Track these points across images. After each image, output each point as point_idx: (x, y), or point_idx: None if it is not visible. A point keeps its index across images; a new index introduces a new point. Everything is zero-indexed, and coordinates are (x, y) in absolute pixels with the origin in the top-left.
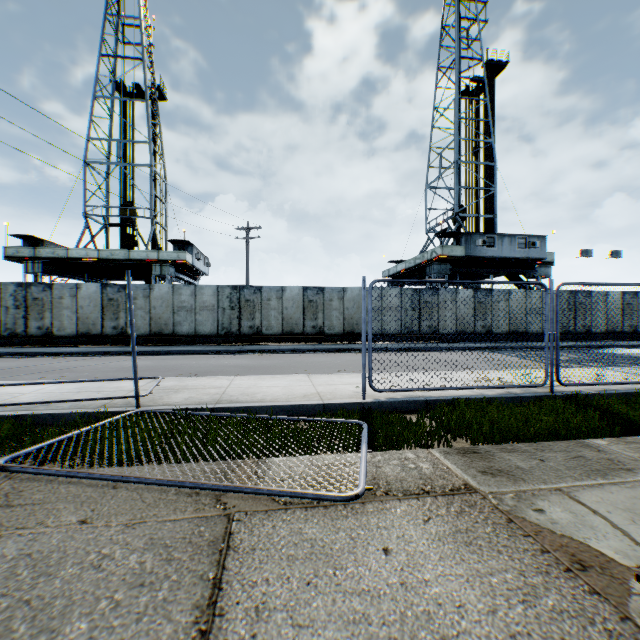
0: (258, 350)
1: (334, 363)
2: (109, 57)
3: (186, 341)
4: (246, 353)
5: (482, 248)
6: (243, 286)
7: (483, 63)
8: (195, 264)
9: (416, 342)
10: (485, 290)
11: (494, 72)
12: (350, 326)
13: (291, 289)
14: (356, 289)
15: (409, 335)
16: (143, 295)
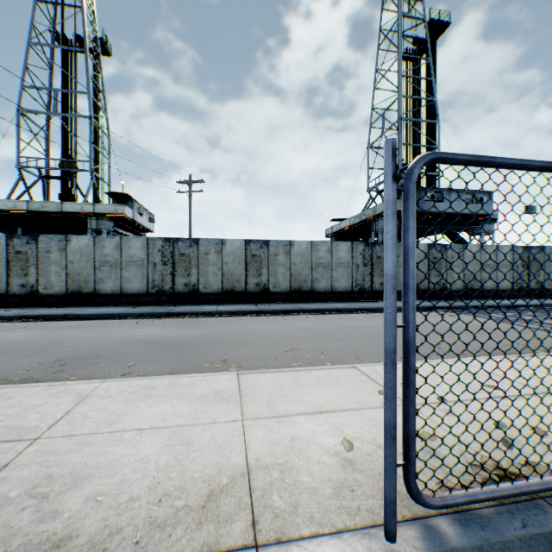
0: (190, 312)
1: (281, 334)
2: (46, 3)
3: (110, 301)
4: (175, 316)
5: (430, 203)
6: (177, 238)
7: (426, 23)
8: (137, 219)
9: (368, 300)
10: (439, 245)
11: (436, 33)
12: (297, 283)
13: (232, 242)
14: (304, 243)
15: (361, 293)
16: (58, 248)
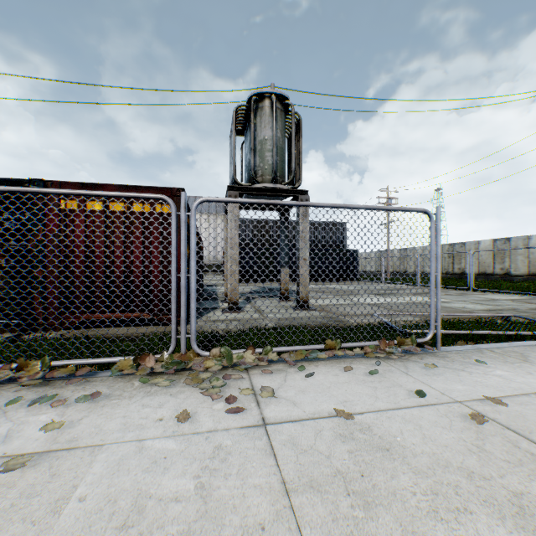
0: None
1: None
2: None
3: None
4: None
5: None
6: None
7: None
8: None
9: None
10: None
11: None
12: None
13: None
14: None
15: None
16: None
